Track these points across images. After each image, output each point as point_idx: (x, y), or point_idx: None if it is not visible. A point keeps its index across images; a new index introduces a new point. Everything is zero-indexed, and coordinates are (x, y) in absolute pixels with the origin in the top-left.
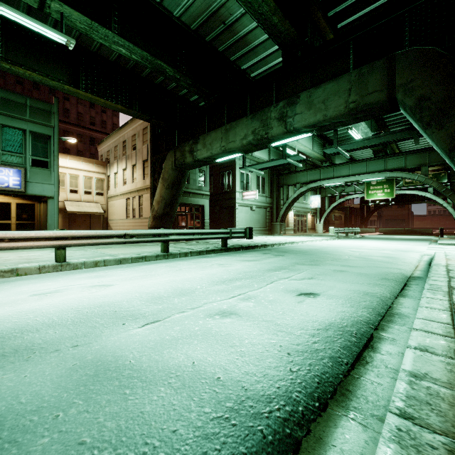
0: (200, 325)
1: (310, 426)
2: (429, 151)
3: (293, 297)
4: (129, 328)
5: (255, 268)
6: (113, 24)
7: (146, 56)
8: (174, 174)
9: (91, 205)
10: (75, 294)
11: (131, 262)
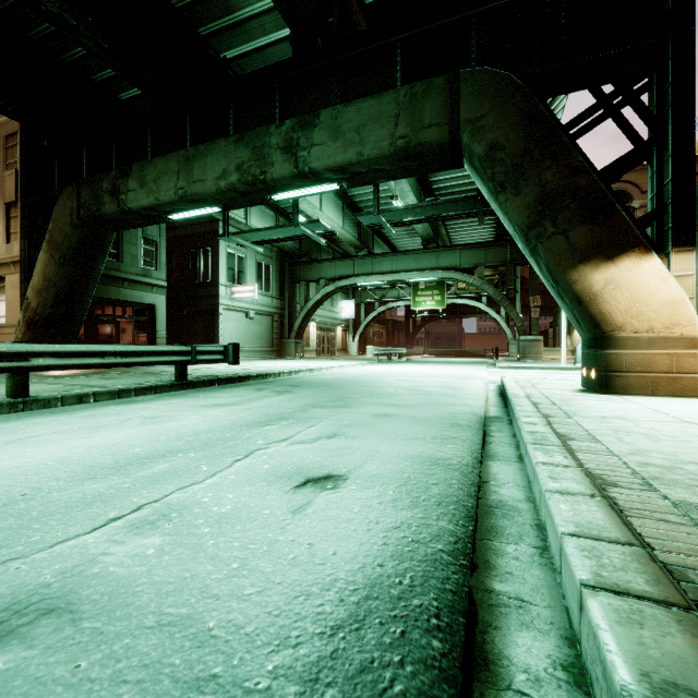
0: None
1: None
2: (485, 247)
3: (287, 495)
4: None
5: (226, 421)
6: None
7: None
8: (77, 235)
9: None
10: None
11: None
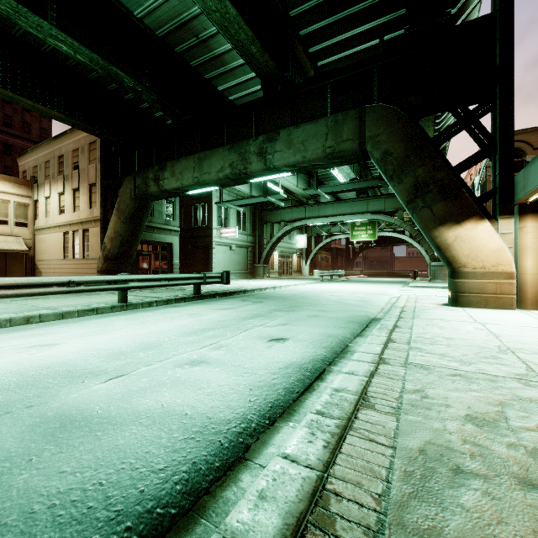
0: (169, 375)
1: (259, 436)
2: None
3: (264, 343)
4: (90, 385)
5: (230, 317)
6: (49, 12)
7: (97, 59)
8: (134, 205)
9: (7, 239)
10: (9, 357)
11: (78, 316)
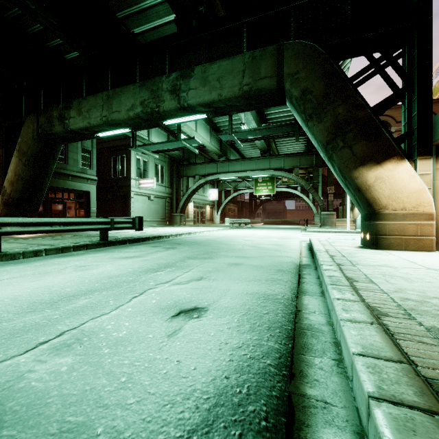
0: None
1: None
2: (299, 155)
3: (166, 322)
4: None
5: (130, 268)
6: None
7: None
8: (37, 146)
9: None
10: None
11: None
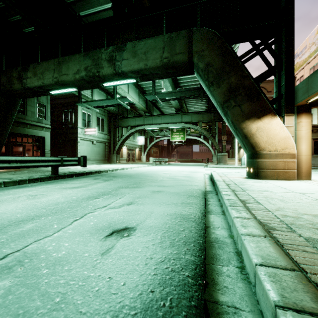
0: None
1: None
2: (202, 113)
3: (100, 242)
4: None
5: (74, 196)
6: None
7: None
8: None
9: None
10: None
11: None
